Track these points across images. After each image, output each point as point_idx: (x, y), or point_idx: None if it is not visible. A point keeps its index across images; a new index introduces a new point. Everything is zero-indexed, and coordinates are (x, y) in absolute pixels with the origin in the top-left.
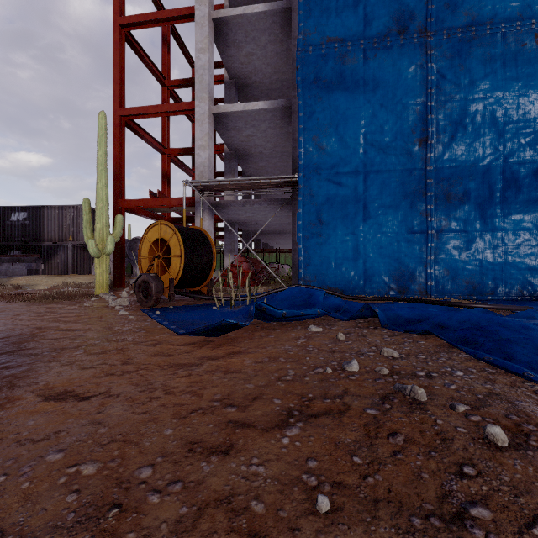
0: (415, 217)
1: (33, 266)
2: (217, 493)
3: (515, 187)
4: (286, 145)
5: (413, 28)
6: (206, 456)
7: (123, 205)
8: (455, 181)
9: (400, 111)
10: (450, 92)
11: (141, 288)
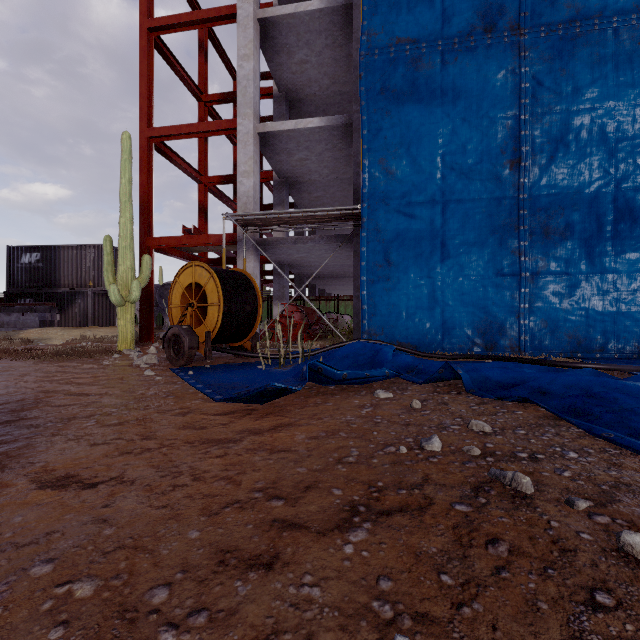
0: (505, 256)
1: (47, 316)
2: (255, 630)
3: (630, 219)
4: (346, 171)
5: (502, 24)
6: (242, 572)
7: (152, 244)
8: (554, 212)
9: (487, 126)
10: (549, 103)
11: (171, 343)
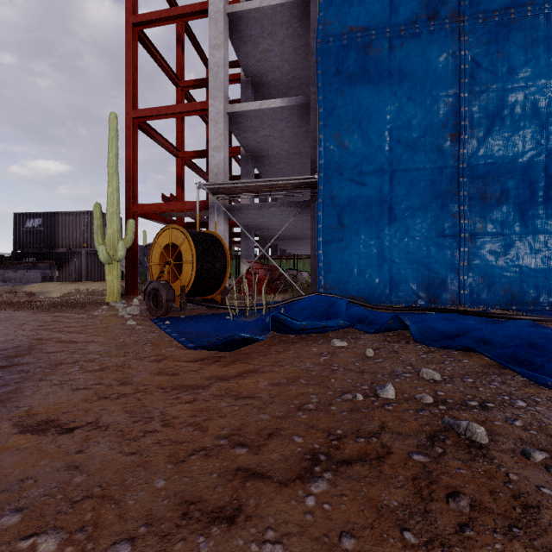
0: (447, 219)
1: (47, 272)
2: None
3: None
4: (304, 146)
5: (444, 12)
6: (204, 526)
7: (136, 210)
8: (491, 180)
9: (430, 104)
10: (486, 82)
11: (151, 296)
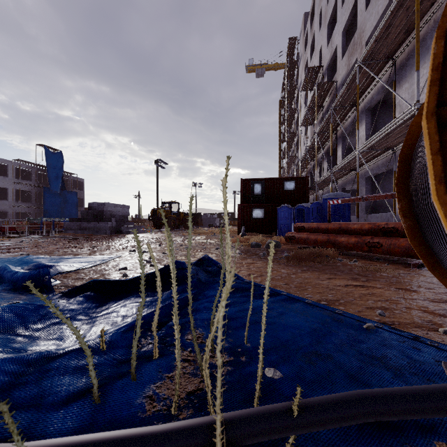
0: None
1: None
2: None
3: None
4: None
5: None
6: None
7: None
8: None
9: None
10: None
11: None
